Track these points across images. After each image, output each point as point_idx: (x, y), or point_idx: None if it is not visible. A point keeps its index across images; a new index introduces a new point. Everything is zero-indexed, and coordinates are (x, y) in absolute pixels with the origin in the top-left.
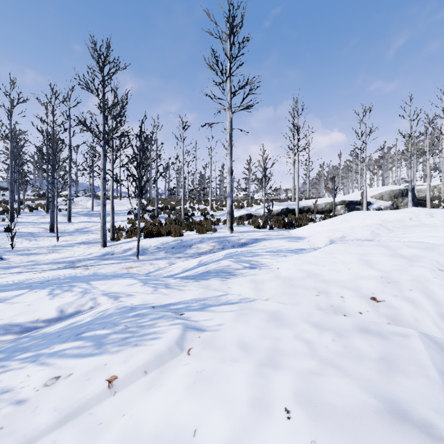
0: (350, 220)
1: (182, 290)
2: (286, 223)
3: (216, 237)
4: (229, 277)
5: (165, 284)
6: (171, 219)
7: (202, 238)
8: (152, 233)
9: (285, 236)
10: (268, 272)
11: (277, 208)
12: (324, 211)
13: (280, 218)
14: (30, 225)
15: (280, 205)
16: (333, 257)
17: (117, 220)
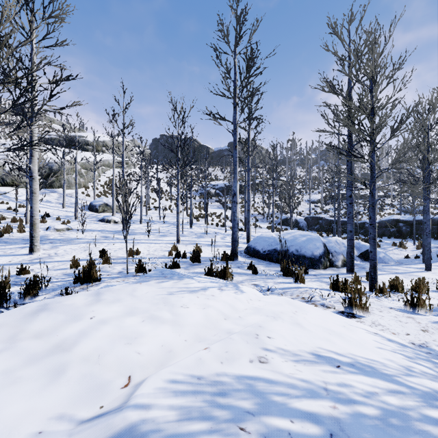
0: None
1: None
2: None
3: None
4: None
5: None
6: None
7: None
8: None
9: None
10: None
11: None
12: None
13: None
14: None
15: None
16: None
17: None
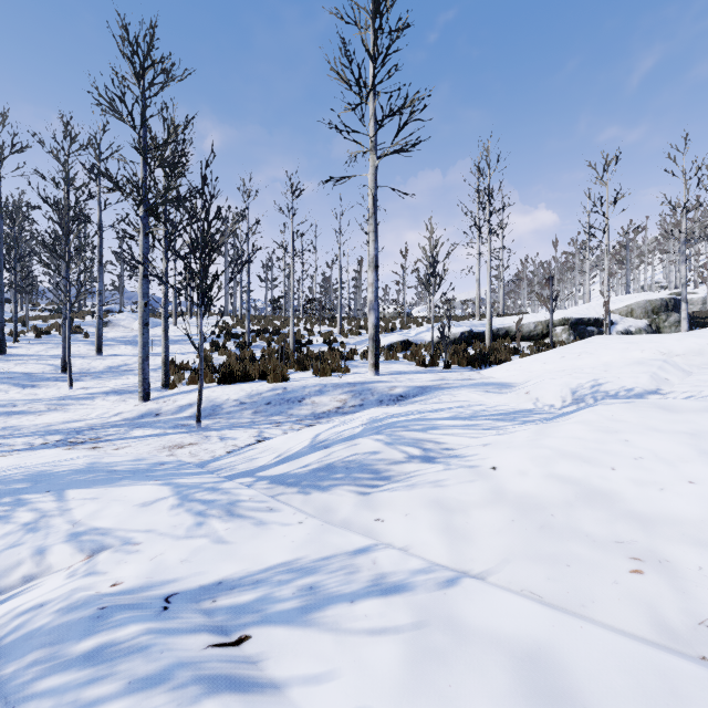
0: (597, 351)
1: (263, 524)
2: (474, 357)
3: (348, 383)
4: (376, 485)
5: (228, 502)
6: (271, 350)
7: (322, 385)
8: (234, 375)
9: (477, 383)
10: (472, 478)
11: (454, 331)
12: (533, 337)
13: (460, 348)
14: (32, 359)
15: (458, 326)
16: (624, 440)
17: (181, 352)
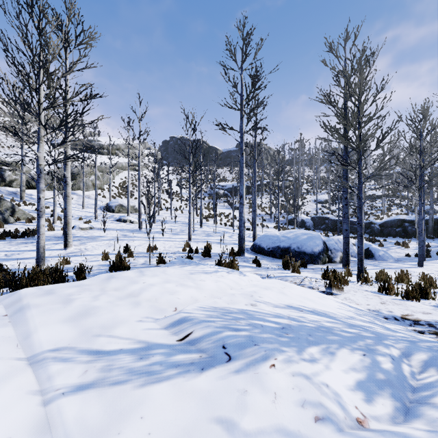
0: None
1: None
2: None
3: None
4: None
5: None
6: None
7: None
8: None
9: None
10: None
11: None
12: None
13: None
14: None
15: None
16: None
17: None
